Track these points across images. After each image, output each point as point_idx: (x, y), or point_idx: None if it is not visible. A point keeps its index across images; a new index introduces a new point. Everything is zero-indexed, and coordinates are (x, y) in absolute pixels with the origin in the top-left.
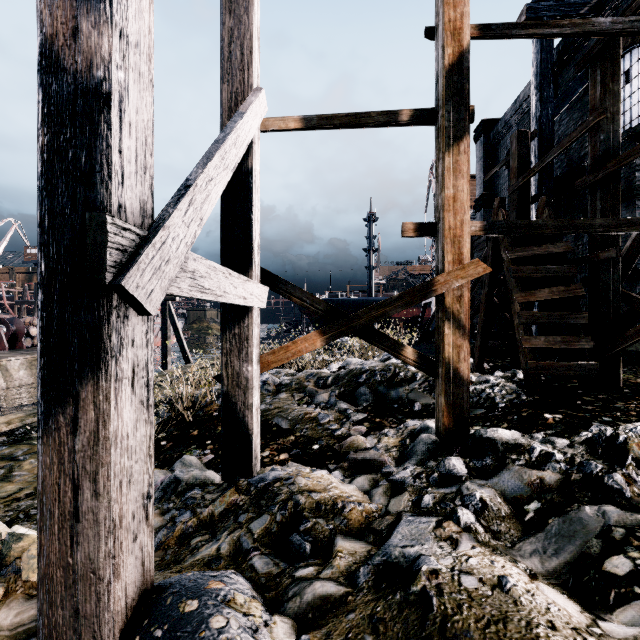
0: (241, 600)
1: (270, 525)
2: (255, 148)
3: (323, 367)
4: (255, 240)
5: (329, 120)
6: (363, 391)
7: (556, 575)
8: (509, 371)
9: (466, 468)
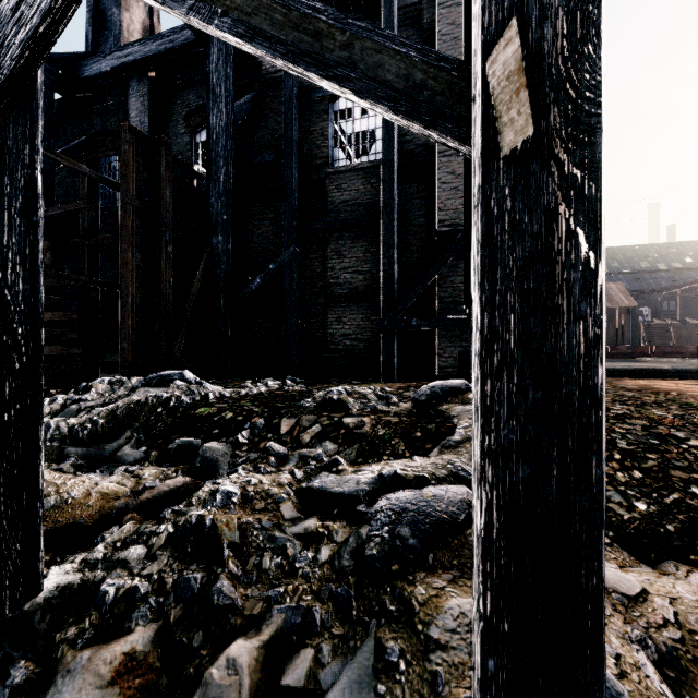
0: None
1: None
2: None
3: None
4: None
5: None
6: None
7: None
8: None
9: None
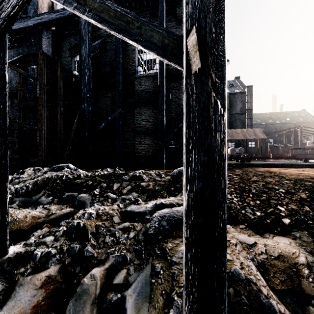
0: None
1: None
2: None
3: None
4: None
5: None
6: None
7: None
8: None
9: None
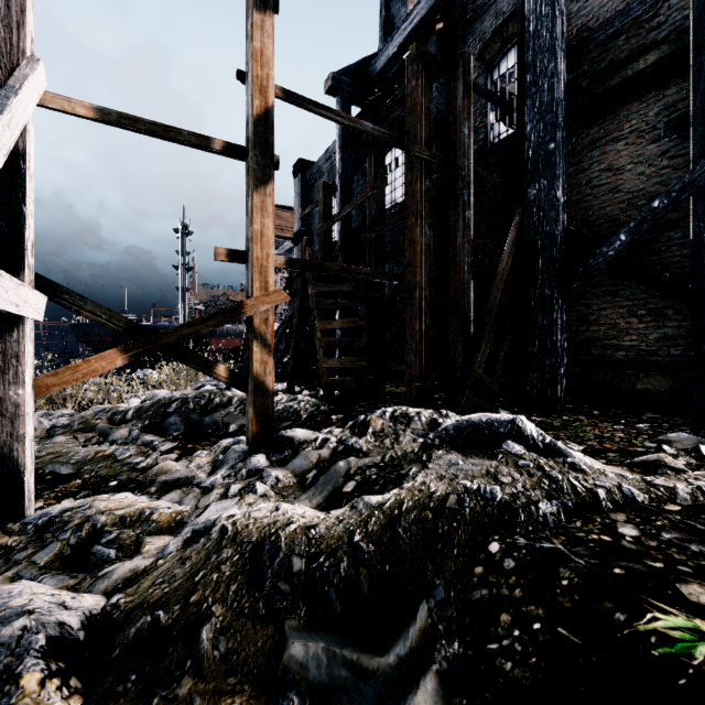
0: (41, 590)
1: (61, 550)
2: (29, 127)
3: (119, 403)
4: (29, 238)
5: (132, 121)
6: (173, 421)
7: (318, 505)
8: (315, 390)
9: (269, 461)
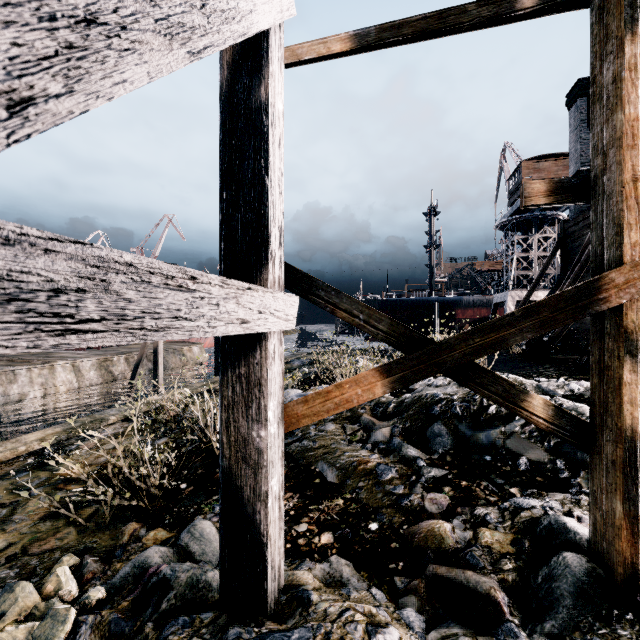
0: None
1: None
2: (273, 69)
3: None
4: (273, 220)
5: (395, 30)
6: (437, 430)
7: None
8: None
9: None
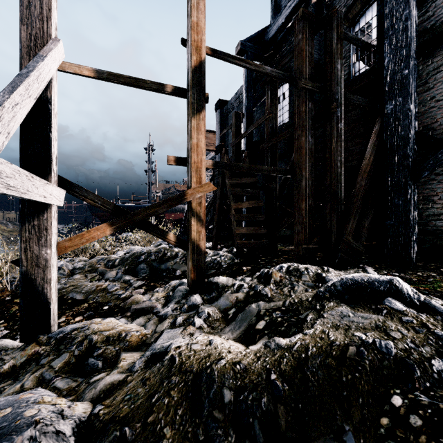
0: (49, 399)
1: (69, 359)
2: (54, 83)
3: (112, 254)
4: (54, 153)
5: (116, 77)
6: (142, 267)
7: (238, 337)
8: (230, 248)
9: (202, 299)
